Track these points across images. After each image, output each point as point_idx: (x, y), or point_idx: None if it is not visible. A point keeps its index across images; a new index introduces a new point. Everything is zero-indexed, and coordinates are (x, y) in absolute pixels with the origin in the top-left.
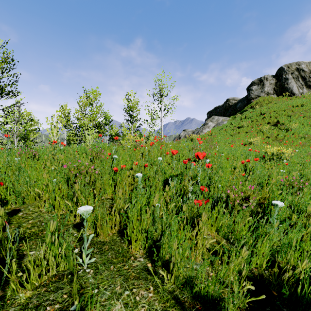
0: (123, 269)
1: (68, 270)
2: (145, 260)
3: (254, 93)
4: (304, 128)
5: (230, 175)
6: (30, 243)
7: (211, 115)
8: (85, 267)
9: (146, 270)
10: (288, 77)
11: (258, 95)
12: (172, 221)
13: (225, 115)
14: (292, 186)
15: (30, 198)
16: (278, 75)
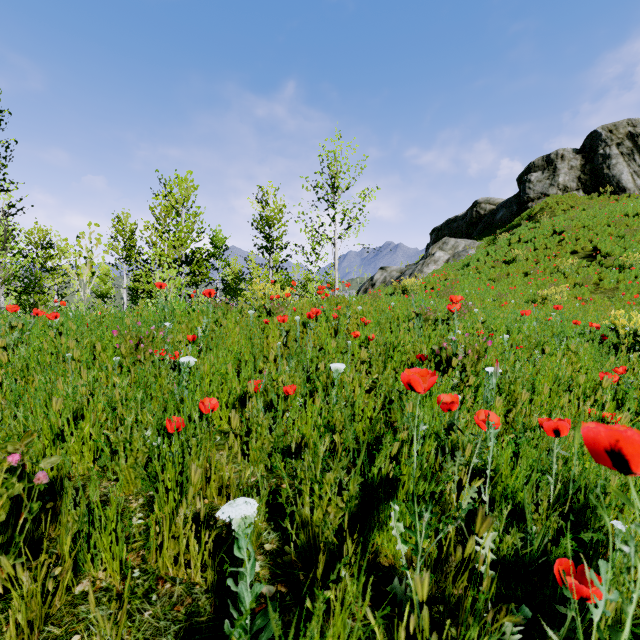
0: None
1: None
2: None
3: (534, 187)
4: None
5: None
6: None
7: (440, 236)
8: None
9: None
10: (611, 152)
11: (543, 191)
12: None
13: (470, 237)
14: None
15: None
16: (587, 148)
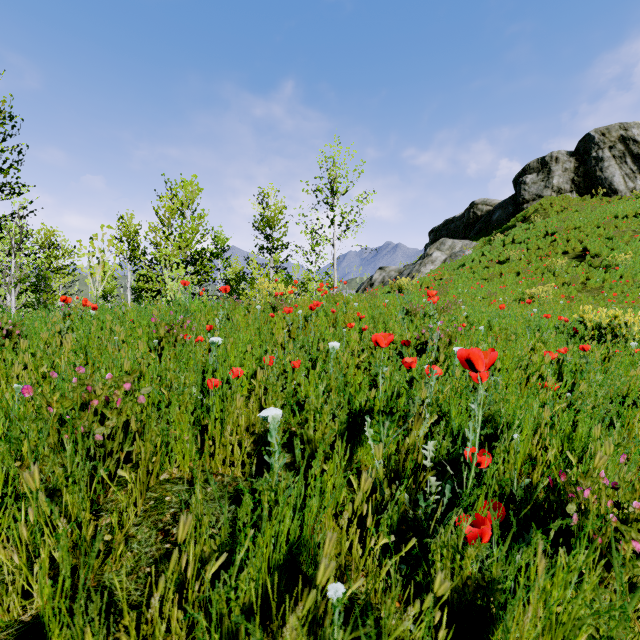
0: None
1: None
2: None
3: (529, 189)
4: None
5: (535, 400)
6: None
7: (438, 237)
8: None
9: None
10: (604, 155)
11: (538, 193)
12: None
13: (467, 237)
14: None
15: None
16: (580, 151)
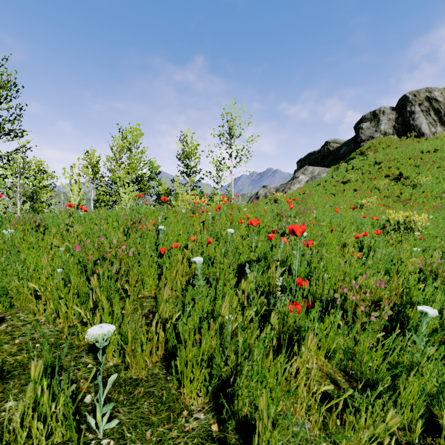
0: (168, 439)
1: (69, 442)
2: (207, 417)
3: (365, 132)
4: (439, 184)
5: (340, 259)
6: (10, 385)
7: (303, 165)
8: (101, 436)
9: (208, 440)
10: (415, 109)
11: (371, 135)
12: (255, 352)
13: (323, 165)
14: (435, 274)
15: (23, 298)
16: (399, 106)
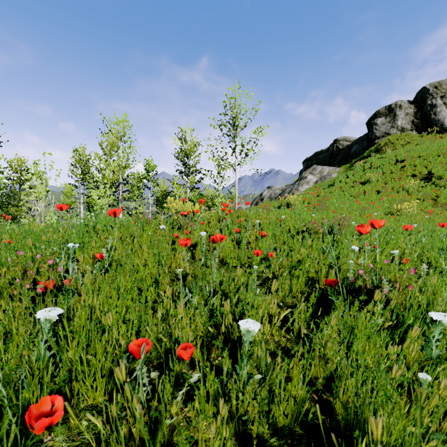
0: None
1: None
2: None
3: (380, 128)
4: None
5: None
6: None
7: (310, 164)
8: None
9: None
10: (437, 102)
11: (386, 131)
12: None
13: (331, 165)
14: None
15: None
16: (418, 100)
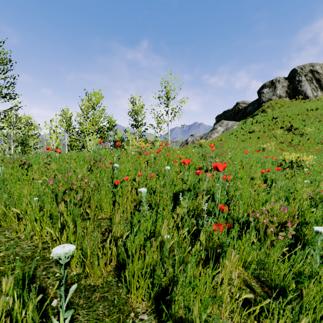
0: None
1: None
2: (150, 318)
3: (265, 96)
4: (320, 133)
5: (251, 189)
6: None
7: (220, 119)
8: None
9: None
10: (302, 79)
11: (269, 98)
12: (189, 267)
13: (234, 120)
14: (322, 201)
15: (8, 220)
16: (290, 77)
